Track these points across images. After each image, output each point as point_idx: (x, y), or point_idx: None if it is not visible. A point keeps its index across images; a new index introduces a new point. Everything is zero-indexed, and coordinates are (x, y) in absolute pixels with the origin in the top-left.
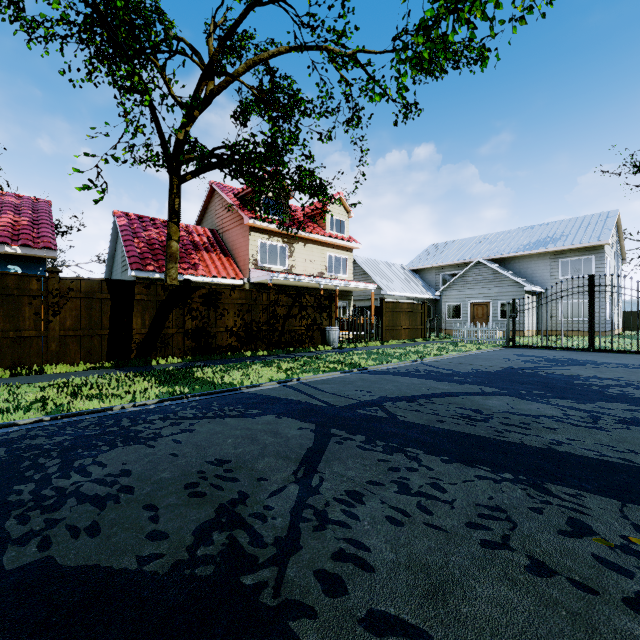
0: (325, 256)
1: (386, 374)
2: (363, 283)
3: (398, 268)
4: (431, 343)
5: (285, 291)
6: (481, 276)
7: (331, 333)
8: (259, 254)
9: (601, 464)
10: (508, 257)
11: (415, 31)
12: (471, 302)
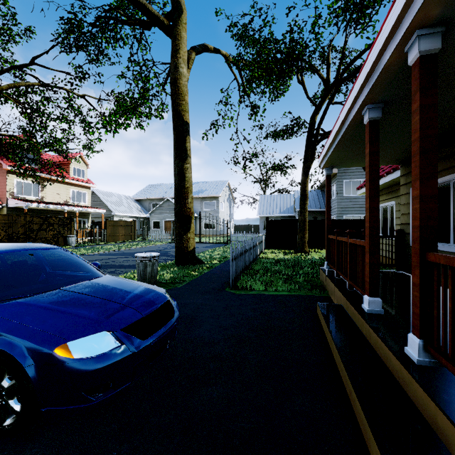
0: (69, 191)
1: (93, 255)
2: (96, 209)
3: (126, 198)
4: (134, 242)
5: (38, 212)
6: (169, 207)
7: (70, 238)
8: (16, 188)
9: (127, 265)
10: None
11: (101, 124)
12: (165, 220)
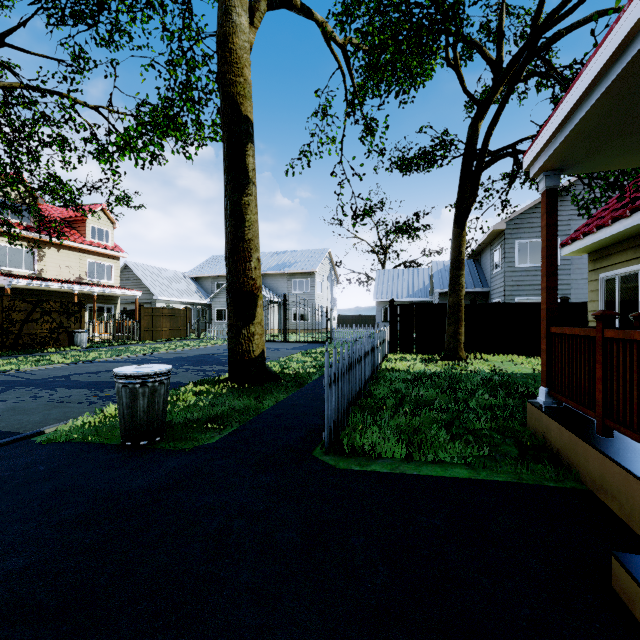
0: (85, 262)
1: (104, 362)
2: (126, 290)
3: (177, 275)
4: (184, 341)
5: (32, 295)
6: None
7: (79, 335)
8: None
9: None
10: (262, 274)
11: (114, 143)
12: None
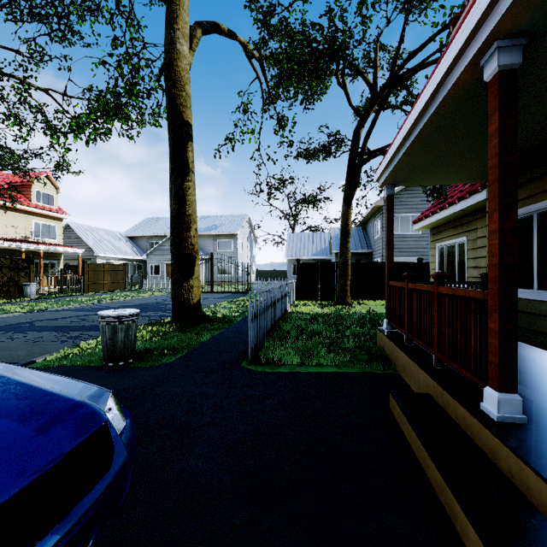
0: (31, 223)
1: (57, 311)
2: (70, 248)
3: (115, 234)
4: (124, 292)
5: None
6: None
7: (28, 288)
8: None
9: None
10: None
11: (68, 126)
12: (167, 263)
